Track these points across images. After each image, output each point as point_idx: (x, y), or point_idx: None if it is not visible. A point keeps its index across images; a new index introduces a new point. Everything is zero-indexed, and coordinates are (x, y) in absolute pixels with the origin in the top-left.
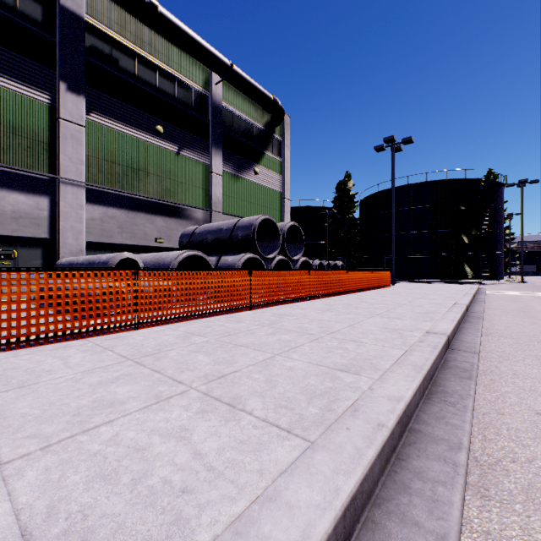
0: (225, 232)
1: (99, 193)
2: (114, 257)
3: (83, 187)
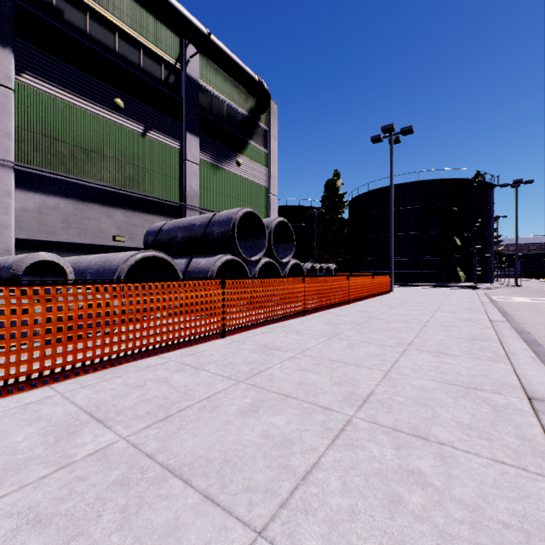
0: (198, 229)
1: (34, 177)
2: (22, 259)
3: (10, 167)
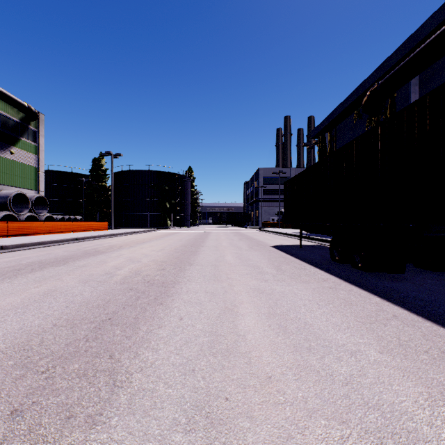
0: None
1: None
2: None
3: None
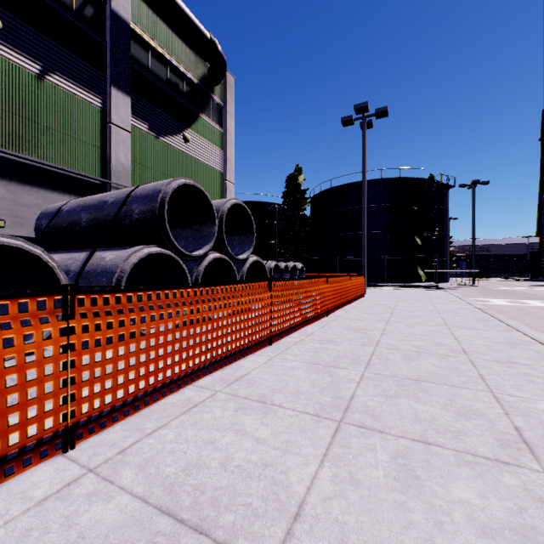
0: (110, 208)
1: None
2: None
3: None
